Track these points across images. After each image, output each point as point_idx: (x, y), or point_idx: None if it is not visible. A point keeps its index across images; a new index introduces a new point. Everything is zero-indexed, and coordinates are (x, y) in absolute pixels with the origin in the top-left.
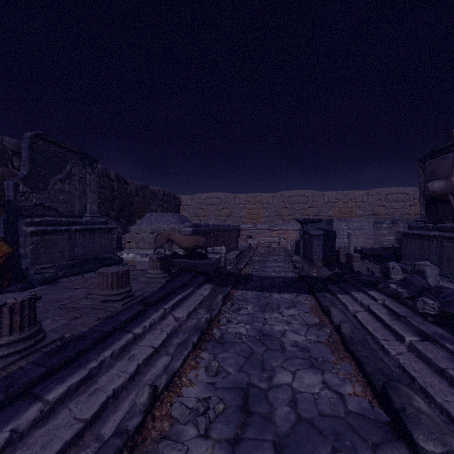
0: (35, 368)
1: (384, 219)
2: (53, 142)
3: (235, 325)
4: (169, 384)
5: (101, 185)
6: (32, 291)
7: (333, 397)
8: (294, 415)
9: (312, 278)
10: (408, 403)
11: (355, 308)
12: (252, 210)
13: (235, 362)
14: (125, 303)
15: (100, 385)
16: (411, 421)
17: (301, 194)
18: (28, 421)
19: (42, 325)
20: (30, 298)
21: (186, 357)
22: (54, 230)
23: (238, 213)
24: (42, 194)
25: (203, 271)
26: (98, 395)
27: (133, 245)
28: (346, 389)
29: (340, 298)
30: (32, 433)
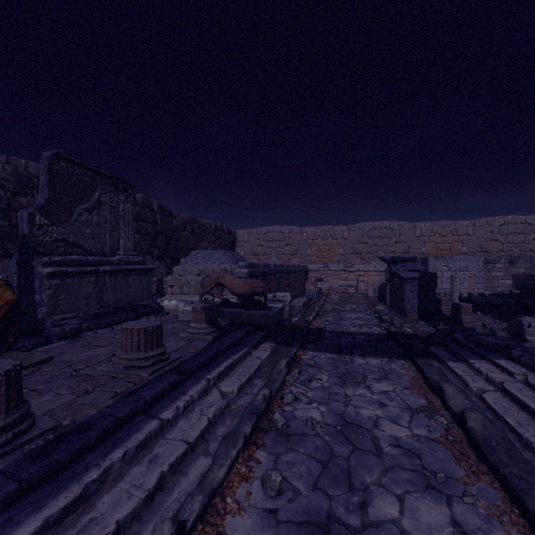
0: (2, 483)
1: (497, 257)
2: (78, 164)
3: (304, 406)
4: (206, 509)
5: (142, 218)
6: (46, 348)
7: None
8: None
9: (407, 336)
10: None
11: (478, 384)
12: (322, 246)
13: (307, 472)
14: (155, 371)
15: (98, 512)
16: None
17: (384, 226)
18: None
19: (38, 403)
20: (8, 370)
21: (234, 460)
22: (77, 271)
23: (305, 250)
24: (64, 226)
25: (261, 324)
26: (91, 533)
27: (175, 289)
28: None
29: (452, 367)
30: None
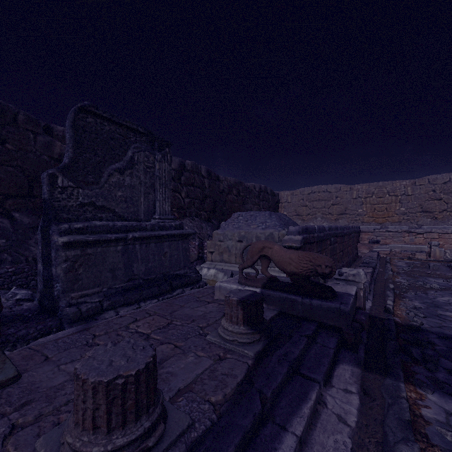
0: None
1: None
2: (108, 119)
3: None
4: None
5: (191, 183)
6: (44, 341)
7: None
8: None
9: None
10: None
11: None
12: (377, 205)
13: None
14: None
15: None
16: None
17: None
18: None
19: None
20: None
21: None
22: (98, 239)
23: (356, 209)
24: (91, 189)
25: (328, 323)
26: None
27: (215, 256)
28: None
29: None
30: None
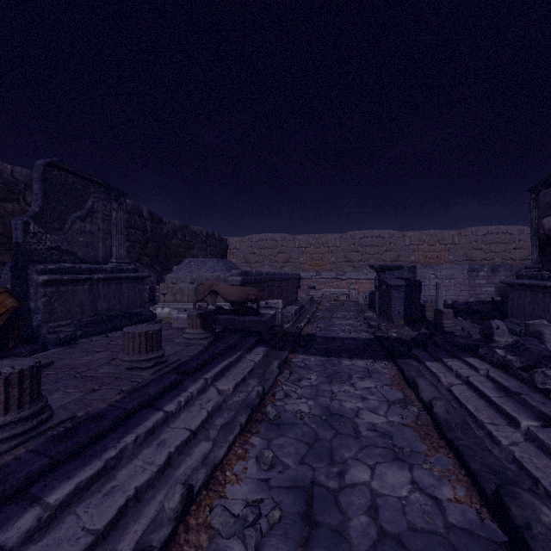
0: (35, 458)
1: (481, 266)
2: (71, 172)
3: (294, 401)
4: (209, 480)
5: (132, 225)
6: (43, 354)
7: (427, 504)
8: (375, 528)
9: (391, 340)
10: (535, 518)
11: (449, 380)
12: (315, 254)
13: (295, 451)
14: (156, 372)
15: (119, 482)
16: (541, 545)
17: (375, 235)
18: (20, 533)
19: (50, 400)
20: (32, 366)
21: (232, 444)
22: (71, 279)
23: (298, 258)
24: (57, 235)
25: (254, 330)
26: (115, 496)
27: (168, 297)
28: (444, 492)
29: (428, 366)
30: (25, 550)
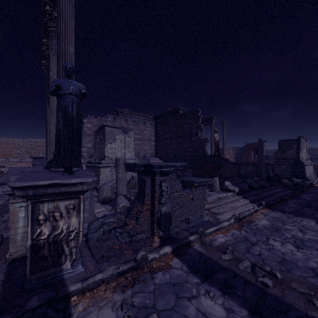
0: None
1: None
2: None
3: None
4: None
5: None
6: None
7: None
8: None
9: None
10: None
11: None
12: (5, 149)
13: None
14: None
15: None
16: None
17: (43, 141)
18: None
19: None
20: None
21: None
22: None
23: None
24: None
25: None
26: None
27: None
28: None
29: None
30: None
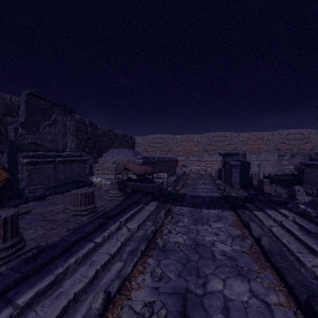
0: (11, 274)
1: (285, 153)
2: (43, 98)
3: (174, 235)
4: (121, 287)
5: (79, 129)
6: (25, 205)
7: (261, 306)
8: None
9: (232, 197)
10: None
11: (269, 223)
12: (186, 147)
13: (175, 269)
14: (91, 217)
15: (64, 289)
16: None
17: (221, 135)
18: None
19: (26, 234)
20: (12, 215)
21: (136, 263)
22: (43, 161)
23: (176, 149)
24: (35, 135)
25: (150, 191)
26: (61, 298)
27: (100, 171)
28: (271, 298)
29: (256, 214)
30: None
